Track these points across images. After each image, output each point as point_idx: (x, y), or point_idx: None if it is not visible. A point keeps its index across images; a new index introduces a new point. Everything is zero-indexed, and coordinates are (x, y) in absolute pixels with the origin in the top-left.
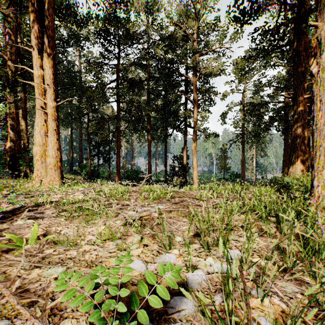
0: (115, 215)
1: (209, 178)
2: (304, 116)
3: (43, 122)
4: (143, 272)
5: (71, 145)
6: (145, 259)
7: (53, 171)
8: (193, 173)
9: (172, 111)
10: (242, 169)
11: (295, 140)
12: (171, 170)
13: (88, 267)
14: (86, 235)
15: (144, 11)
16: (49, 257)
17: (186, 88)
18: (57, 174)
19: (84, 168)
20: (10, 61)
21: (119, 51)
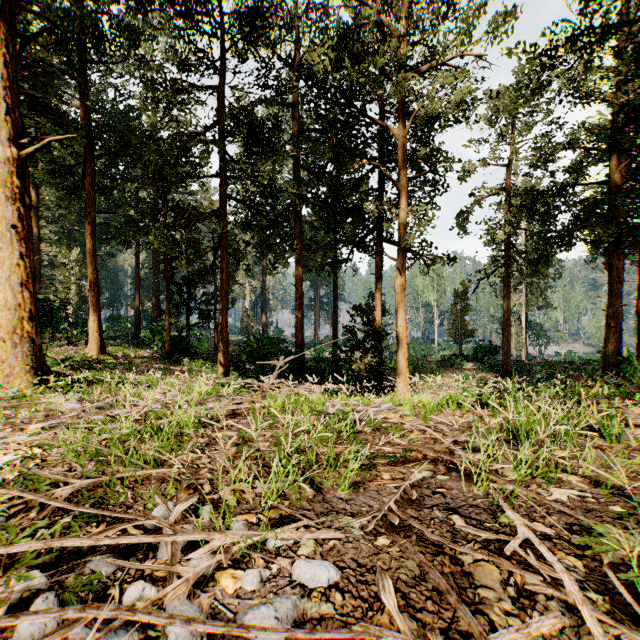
0: None
1: (427, 353)
2: None
3: None
4: None
5: (137, 284)
6: None
7: (9, 349)
8: (398, 346)
9: (351, 205)
10: (506, 336)
11: None
12: (347, 338)
13: None
14: None
15: None
16: None
17: (381, 154)
18: (22, 358)
19: (158, 334)
20: None
21: (224, 58)
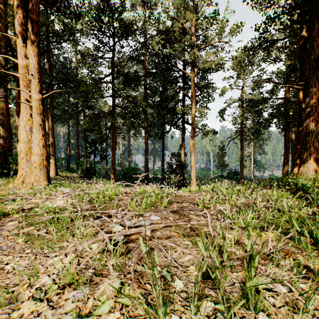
0: (94, 231)
1: (207, 175)
2: (318, 109)
3: (29, 117)
4: None
5: (68, 142)
6: None
7: (38, 171)
8: (191, 171)
9: (170, 107)
10: (241, 167)
11: (307, 136)
12: (168, 168)
13: None
14: (39, 274)
15: (141, 5)
16: None
17: (184, 83)
18: (43, 174)
19: (80, 166)
20: (0, 54)
21: (114, 44)
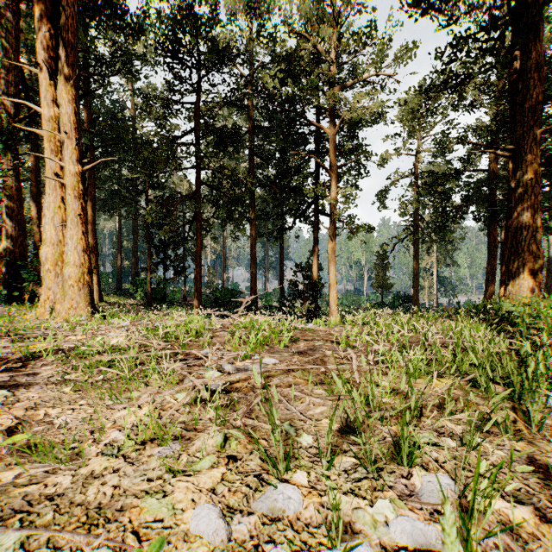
0: (177, 378)
1: (357, 303)
2: (536, 190)
3: (60, 202)
4: (220, 545)
5: (119, 246)
6: (228, 501)
7: (76, 291)
8: (330, 295)
9: (294, 186)
10: (415, 288)
11: (519, 234)
12: (291, 289)
13: (85, 529)
14: (106, 429)
15: (245, 12)
16: (3, 493)
17: (317, 146)
18: (83, 297)
19: (140, 286)
20: (6, 96)
21: (199, 79)
